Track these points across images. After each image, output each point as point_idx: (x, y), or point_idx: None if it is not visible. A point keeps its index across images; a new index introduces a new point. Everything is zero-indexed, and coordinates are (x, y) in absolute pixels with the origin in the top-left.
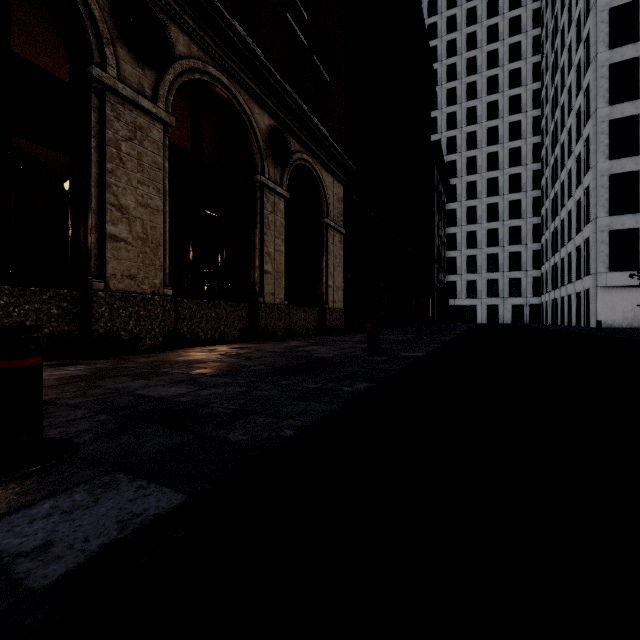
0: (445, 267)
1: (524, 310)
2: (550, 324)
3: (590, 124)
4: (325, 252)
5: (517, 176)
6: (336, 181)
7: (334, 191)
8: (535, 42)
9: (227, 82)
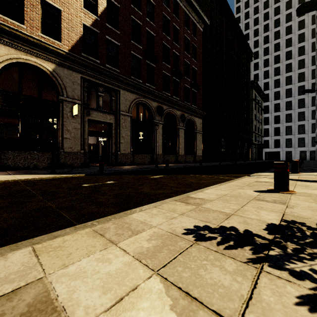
0: (262, 133)
1: (306, 153)
2: (316, 160)
3: None
4: (196, 140)
5: (303, 86)
6: (199, 119)
7: (198, 122)
8: (313, 18)
9: (172, 110)
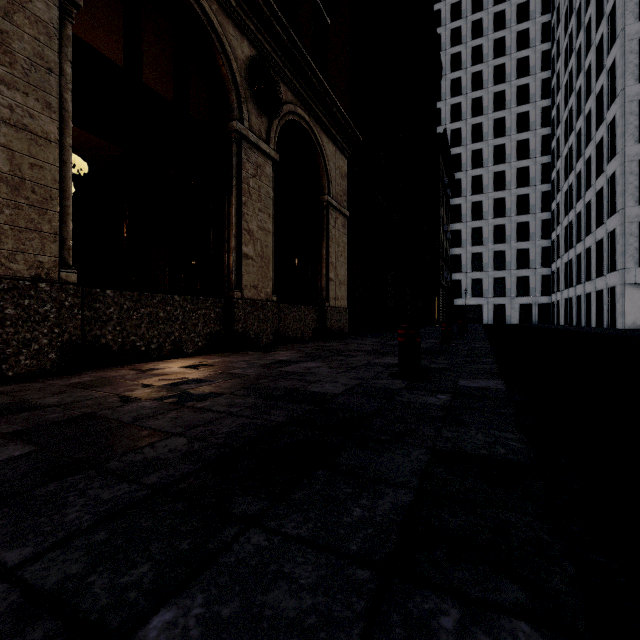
0: (449, 265)
1: (532, 310)
2: (563, 325)
3: (616, 105)
4: (325, 237)
5: (525, 170)
6: (339, 151)
7: (336, 163)
8: (544, 29)
9: None
